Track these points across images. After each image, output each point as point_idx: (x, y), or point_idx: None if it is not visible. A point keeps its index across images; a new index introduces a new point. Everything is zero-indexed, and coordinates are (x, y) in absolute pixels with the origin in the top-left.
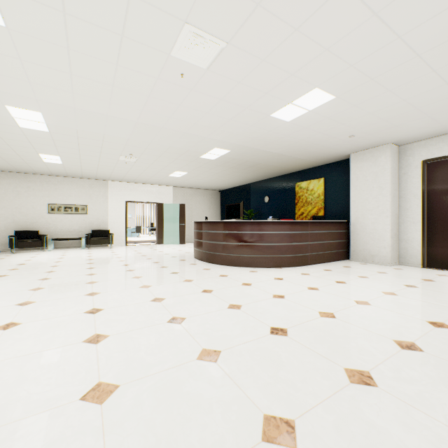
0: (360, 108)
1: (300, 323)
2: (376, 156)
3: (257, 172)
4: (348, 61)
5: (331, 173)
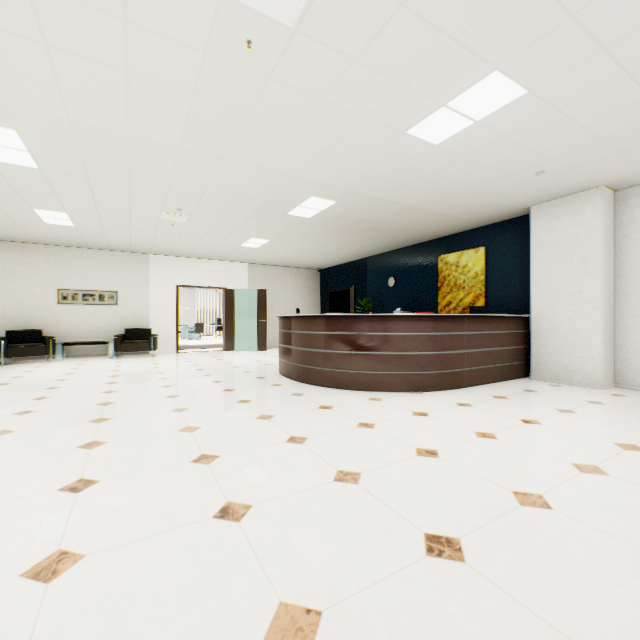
0: (566, 116)
1: (484, 523)
2: (576, 208)
3: (377, 239)
4: (567, 3)
5: (497, 240)
